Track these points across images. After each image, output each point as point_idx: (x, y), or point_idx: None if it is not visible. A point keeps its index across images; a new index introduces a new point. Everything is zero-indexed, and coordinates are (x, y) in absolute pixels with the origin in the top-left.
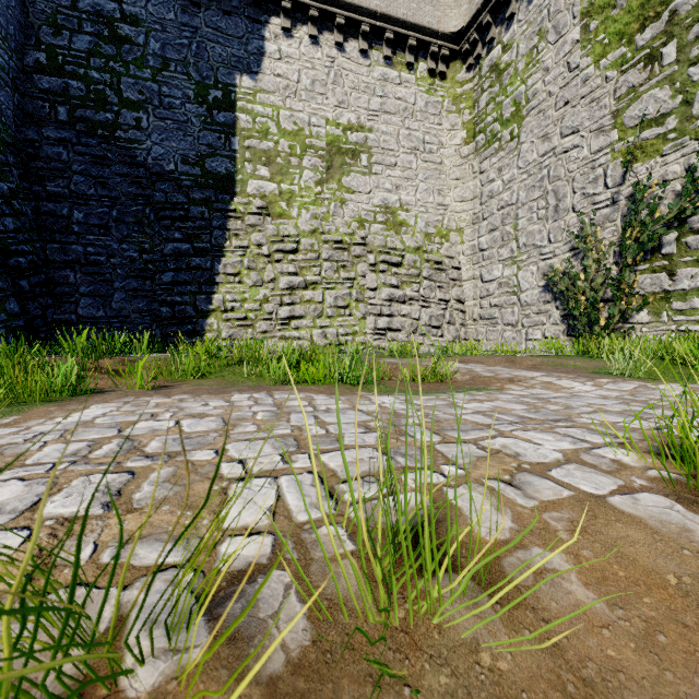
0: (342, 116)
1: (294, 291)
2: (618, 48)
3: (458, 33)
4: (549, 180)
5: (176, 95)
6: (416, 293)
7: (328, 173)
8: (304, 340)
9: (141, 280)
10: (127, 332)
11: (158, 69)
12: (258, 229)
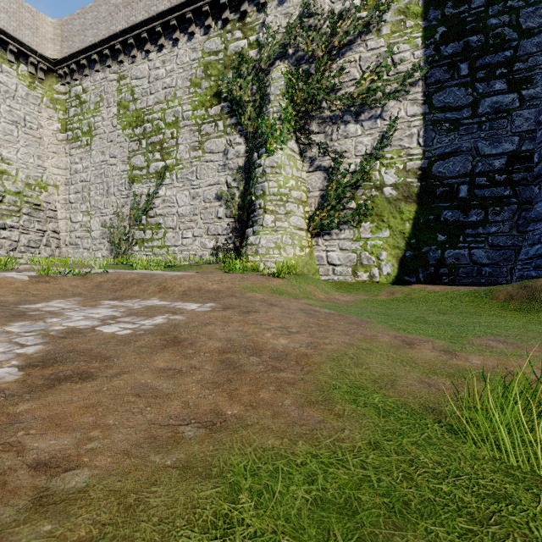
0: None
1: None
2: (130, 129)
3: (54, 60)
4: (105, 176)
5: None
6: (16, 223)
7: None
8: None
9: None
10: None
11: None
12: None
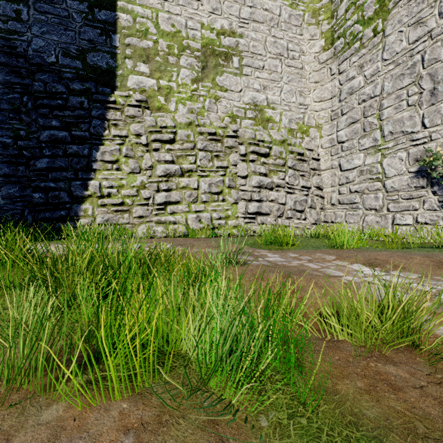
0: (216, 21)
1: (170, 178)
2: None
3: None
4: (424, 65)
5: None
6: (282, 180)
7: (203, 72)
8: (179, 224)
9: (14, 165)
10: None
11: None
12: (137, 120)
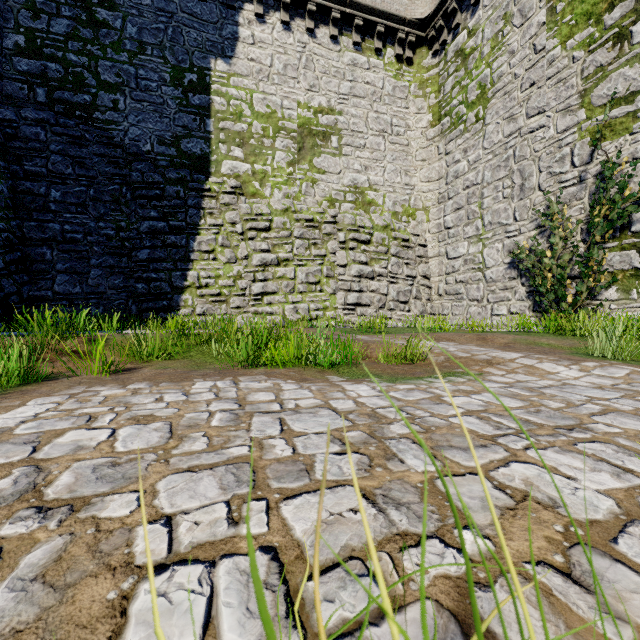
0: (313, 99)
1: (267, 267)
2: (586, 28)
3: (424, 20)
4: (515, 160)
5: (152, 78)
6: (384, 269)
7: (299, 154)
8: (276, 315)
9: (117, 257)
10: (103, 308)
11: (135, 52)
12: (232, 208)
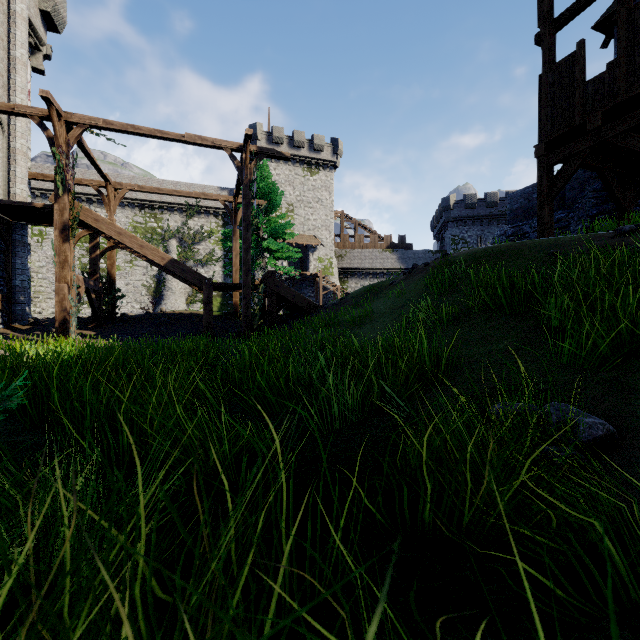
0: None
1: None
2: (80, 243)
3: None
4: None
5: None
6: None
7: None
8: None
9: None
10: None
11: None
12: None
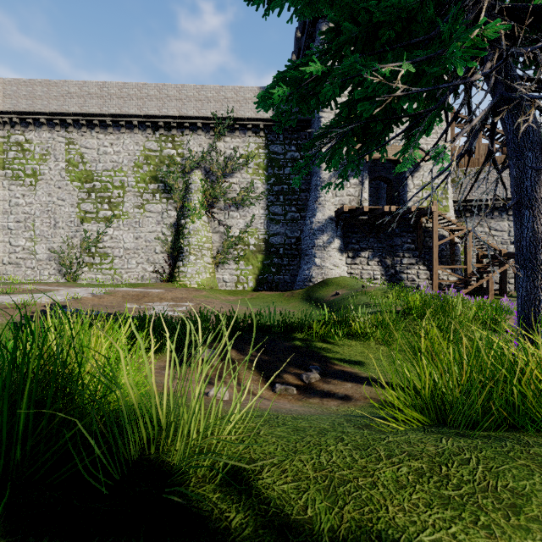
0: None
1: None
2: (79, 183)
3: None
4: (52, 213)
5: None
6: None
7: None
8: None
9: None
10: None
11: None
12: None
